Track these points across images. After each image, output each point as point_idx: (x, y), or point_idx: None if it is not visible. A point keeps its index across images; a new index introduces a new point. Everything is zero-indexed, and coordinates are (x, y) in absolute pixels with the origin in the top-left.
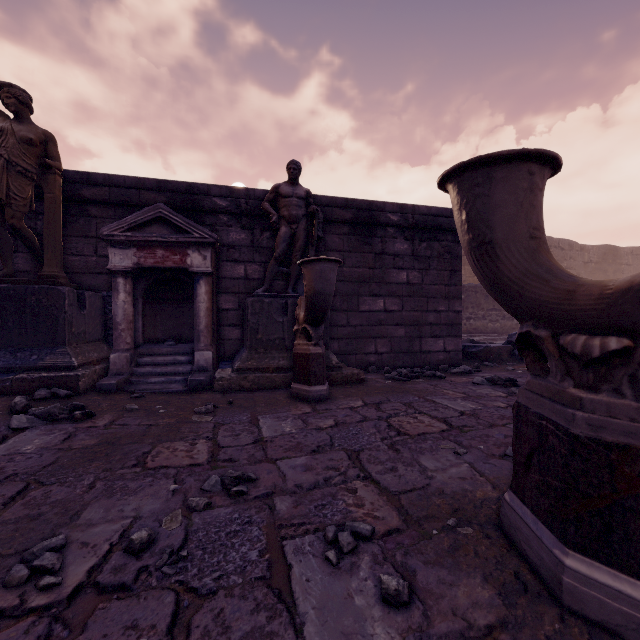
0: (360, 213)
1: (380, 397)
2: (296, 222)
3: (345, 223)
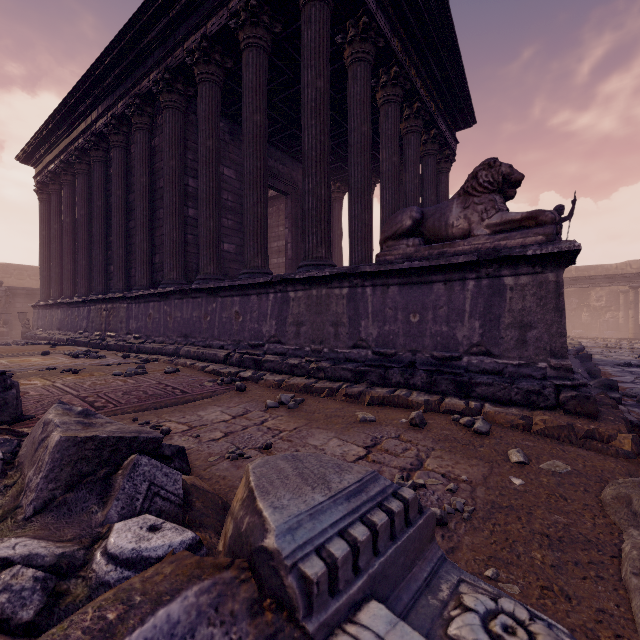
0: (29, 292)
1: None
2: (2, 297)
3: (23, 294)
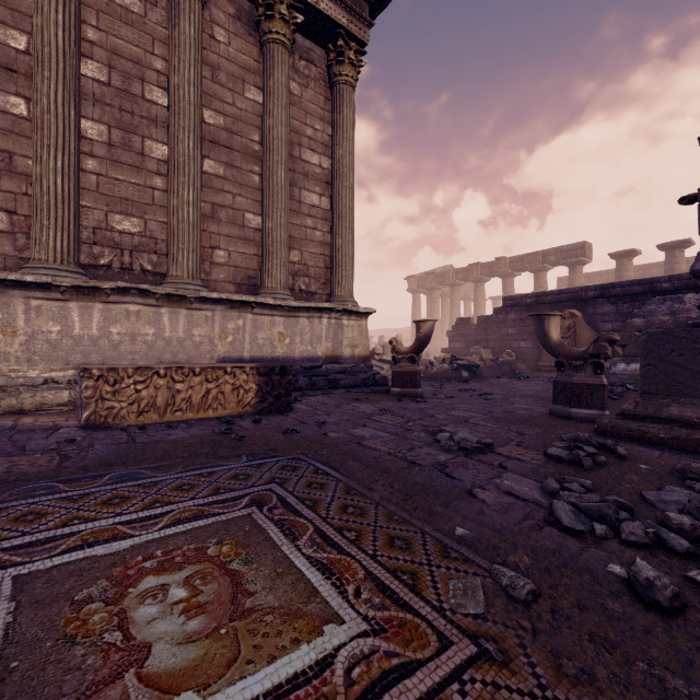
0: None
1: (519, 415)
2: None
3: None
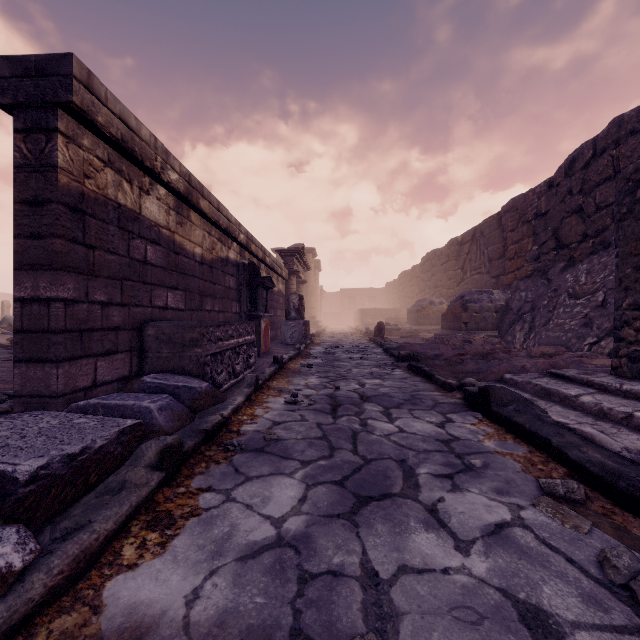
0: None
1: None
2: None
3: None
